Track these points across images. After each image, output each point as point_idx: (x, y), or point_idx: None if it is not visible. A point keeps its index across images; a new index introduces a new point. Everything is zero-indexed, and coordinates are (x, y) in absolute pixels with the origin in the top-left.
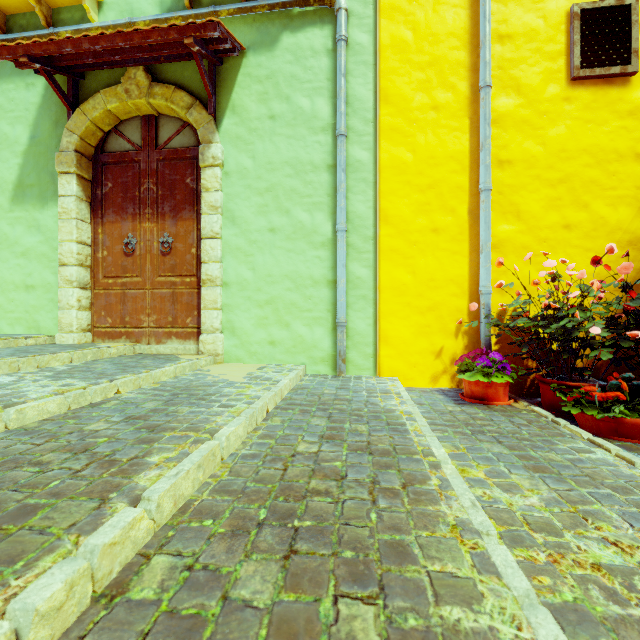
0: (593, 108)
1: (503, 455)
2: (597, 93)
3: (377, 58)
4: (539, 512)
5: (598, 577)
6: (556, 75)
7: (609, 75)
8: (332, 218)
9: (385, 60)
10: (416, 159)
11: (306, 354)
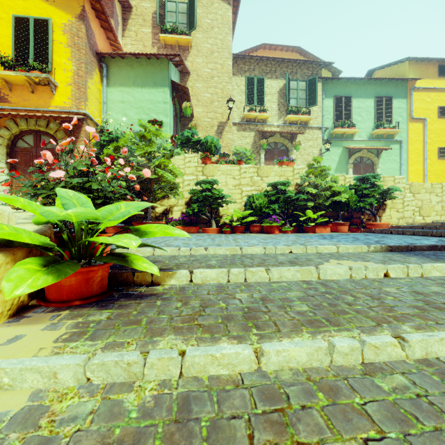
0: (441, 163)
1: None
2: (441, 161)
3: (407, 151)
4: None
5: None
6: (435, 157)
7: (443, 158)
8: None
9: (409, 152)
10: (414, 169)
11: None
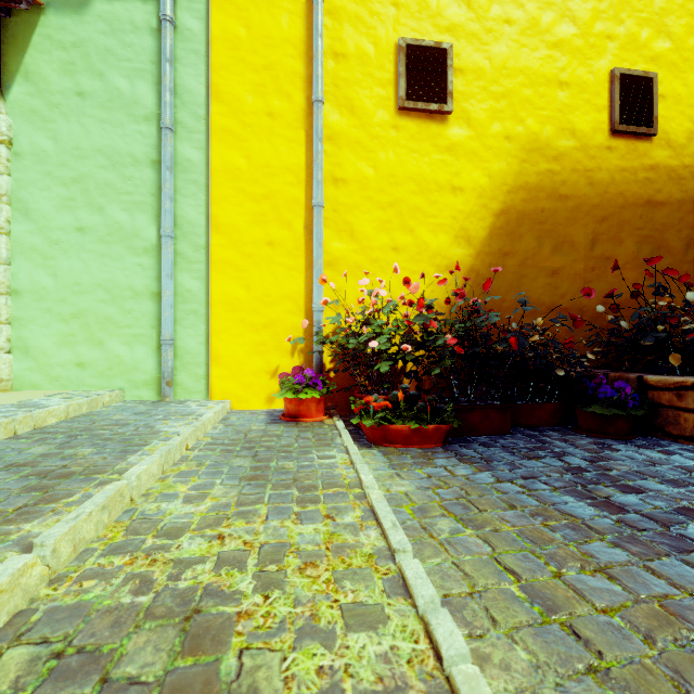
0: (418, 139)
1: (239, 468)
2: (421, 126)
3: (210, 49)
4: (190, 518)
5: (155, 572)
6: (386, 102)
7: (430, 111)
8: (157, 221)
9: (217, 53)
10: (251, 166)
11: (125, 377)
